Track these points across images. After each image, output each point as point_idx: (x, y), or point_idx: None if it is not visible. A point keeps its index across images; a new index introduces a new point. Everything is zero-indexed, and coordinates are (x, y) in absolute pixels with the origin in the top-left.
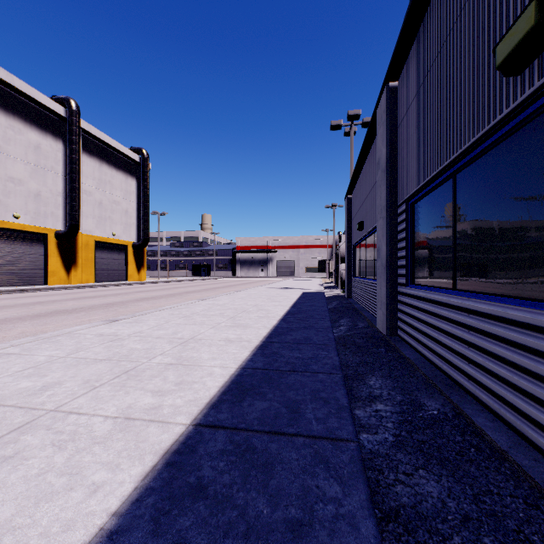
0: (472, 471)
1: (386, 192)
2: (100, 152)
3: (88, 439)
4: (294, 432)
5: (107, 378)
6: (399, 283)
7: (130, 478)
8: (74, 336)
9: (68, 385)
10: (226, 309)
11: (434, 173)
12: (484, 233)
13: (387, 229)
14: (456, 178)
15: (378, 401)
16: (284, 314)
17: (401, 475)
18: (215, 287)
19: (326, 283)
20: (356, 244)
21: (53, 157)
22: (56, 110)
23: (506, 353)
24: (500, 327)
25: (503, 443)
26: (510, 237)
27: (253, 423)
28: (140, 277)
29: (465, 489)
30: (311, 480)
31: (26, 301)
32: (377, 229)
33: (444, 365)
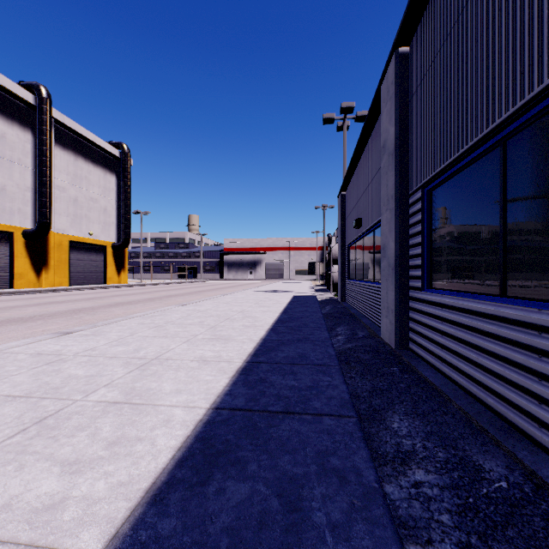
0: None
1: (395, 178)
2: (75, 145)
3: None
4: None
5: (4, 435)
6: (412, 287)
7: None
8: (1, 356)
9: None
10: (207, 317)
11: (471, 144)
12: None
13: (396, 222)
14: (506, 147)
15: (414, 463)
16: (273, 323)
17: None
18: (200, 290)
19: (317, 286)
20: (351, 244)
21: (20, 148)
22: (24, 97)
23: None
24: None
25: None
26: None
27: (220, 546)
28: (120, 280)
29: None
30: None
31: None
32: (382, 224)
33: (488, 397)
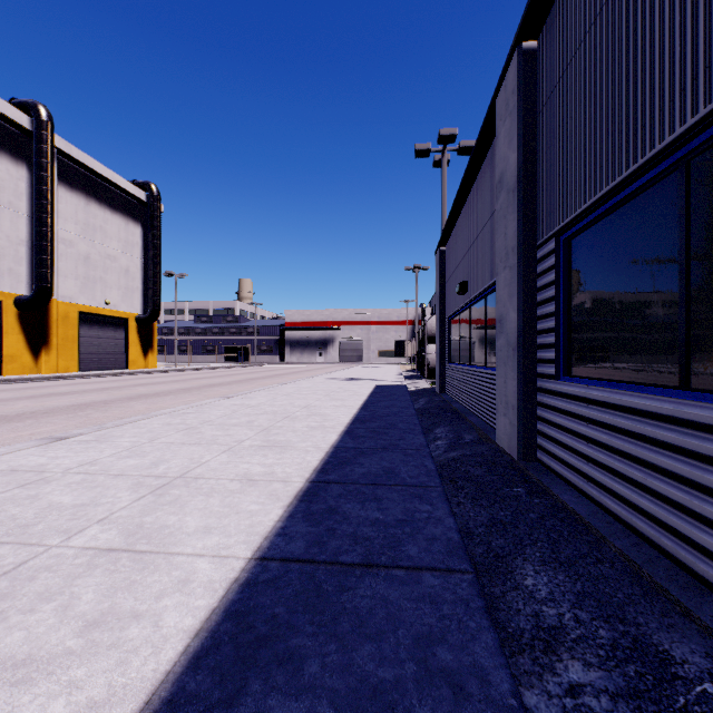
0: None
1: (517, 223)
2: (87, 185)
3: None
4: None
5: None
6: (541, 374)
7: None
8: None
9: None
10: (259, 414)
11: (634, 167)
12: None
13: (519, 284)
14: (690, 169)
15: (564, 649)
16: (349, 423)
17: None
18: (253, 378)
19: (407, 371)
20: (453, 316)
21: (11, 188)
22: (16, 120)
23: None
24: None
25: None
26: None
27: None
28: (148, 364)
29: None
30: None
31: None
32: (498, 288)
33: (663, 537)
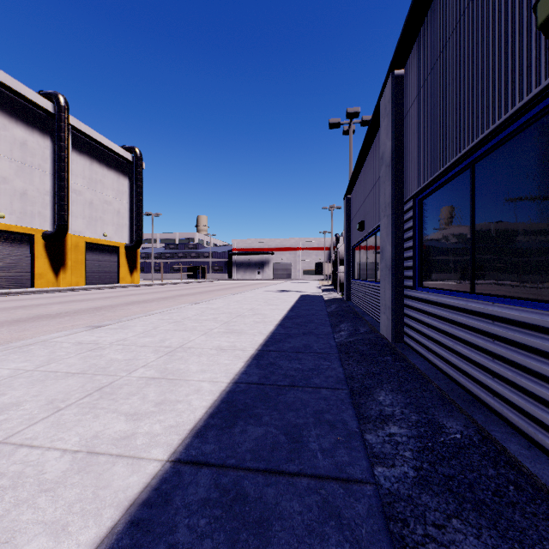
0: (517, 520)
1: (391, 188)
2: (91, 150)
3: (35, 484)
4: (296, 470)
5: (76, 397)
6: (406, 286)
7: (77, 548)
8: (49, 344)
9: (27, 407)
10: (220, 314)
11: (448, 164)
12: (511, 228)
13: (392, 227)
14: (475, 169)
15: (391, 422)
16: (281, 319)
17: (431, 528)
18: (210, 290)
19: (324, 286)
20: (356, 245)
21: (40, 155)
22: (43, 106)
23: (545, 368)
24: (536, 338)
25: (548, 479)
26: (547, 232)
27: (245, 458)
28: (133, 280)
29: (514, 548)
30: (320, 547)
31: (9, 305)
32: (381, 229)
33: (460, 377)
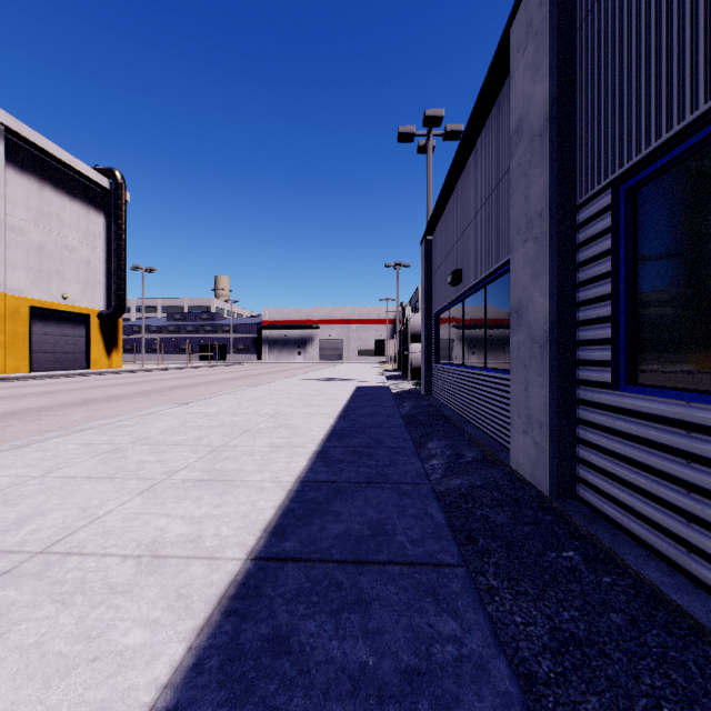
0: None
1: (549, 176)
2: (40, 168)
3: None
4: None
5: None
6: (584, 380)
7: None
8: None
9: None
10: (214, 427)
11: None
12: None
13: (551, 258)
14: None
15: None
16: (324, 438)
17: None
18: (225, 378)
19: (388, 371)
20: (442, 311)
21: None
22: None
23: None
24: None
25: None
26: None
27: None
28: (112, 363)
29: None
30: None
31: None
32: (514, 268)
33: None
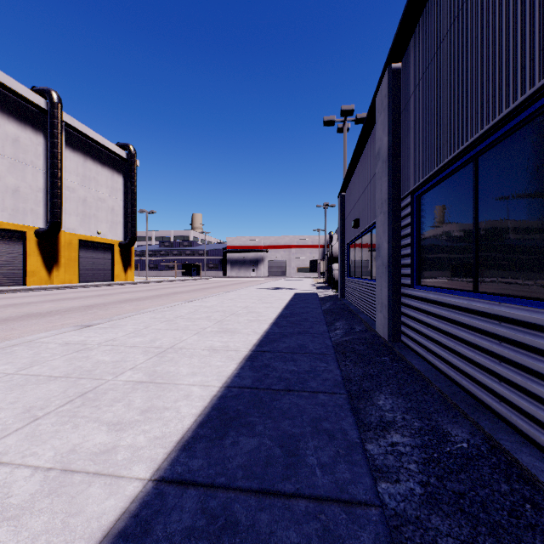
0: None
1: (388, 184)
2: (84, 147)
3: None
4: (292, 490)
5: (56, 404)
6: (403, 284)
7: None
8: (34, 345)
9: (1, 416)
10: (214, 312)
11: (450, 158)
12: (519, 224)
13: (389, 224)
14: (478, 162)
15: (393, 429)
16: (276, 317)
17: None
18: (204, 288)
19: (318, 283)
20: (350, 243)
21: (32, 151)
22: (36, 102)
23: None
24: None
25: None
26: None
27: (237, 475)
28: (127, 277)
29: None
30: None
31: None
32: (377, 226)
33: (463, 379)
